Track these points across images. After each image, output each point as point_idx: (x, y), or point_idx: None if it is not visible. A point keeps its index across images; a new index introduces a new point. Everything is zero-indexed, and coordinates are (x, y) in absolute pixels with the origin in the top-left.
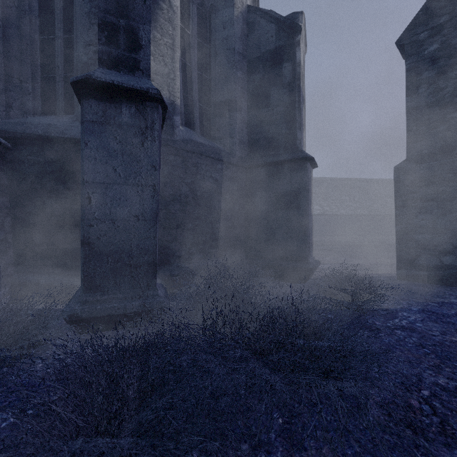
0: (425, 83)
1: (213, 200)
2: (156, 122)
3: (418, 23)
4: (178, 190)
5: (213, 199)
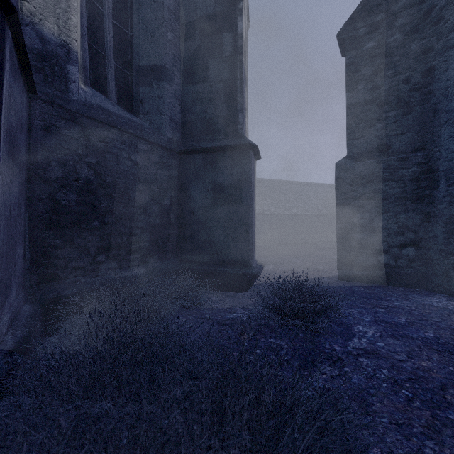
0: (363, 79)
1: (133, 190)
2: None
3: (357, 17)
4: (74, 172)
5: (132, 189)
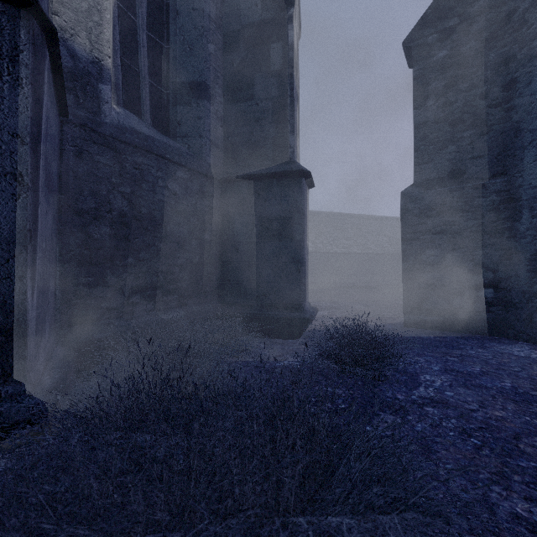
0: (433, 94)
1: (170, 223)
2: (24, 49)
3: (426, 23)
4: (107, 202)
5: (169, 221)
